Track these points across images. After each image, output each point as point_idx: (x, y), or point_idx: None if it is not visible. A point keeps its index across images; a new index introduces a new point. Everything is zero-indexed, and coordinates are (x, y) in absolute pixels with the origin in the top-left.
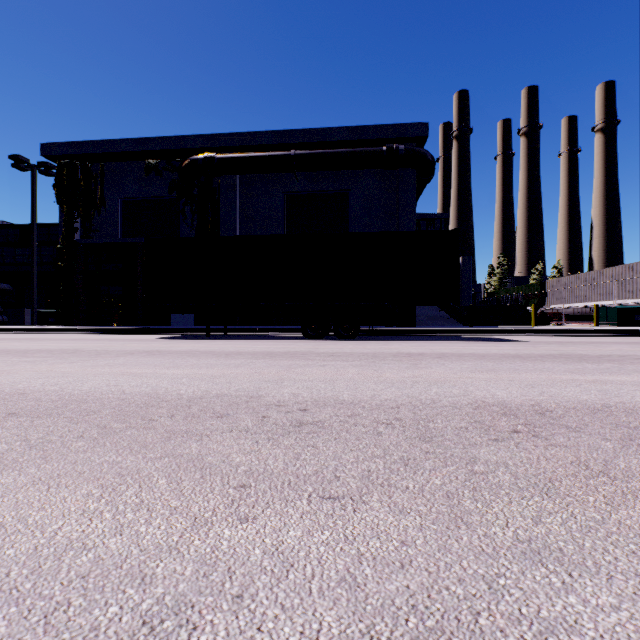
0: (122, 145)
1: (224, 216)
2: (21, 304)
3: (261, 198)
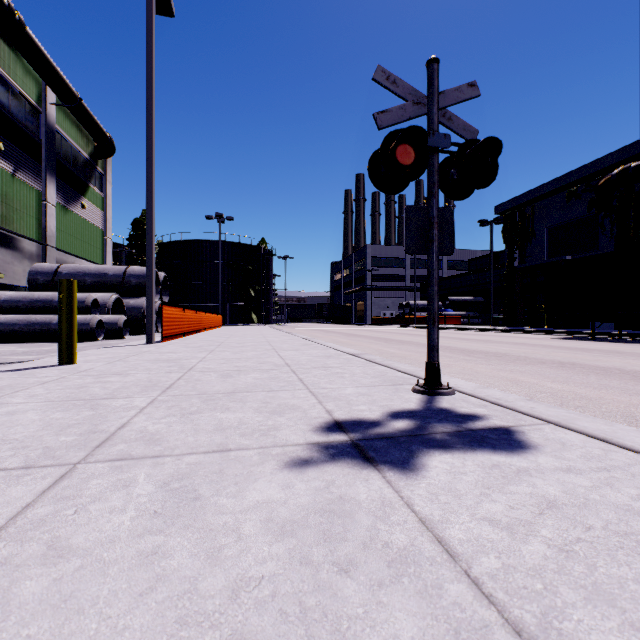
0: (545, 188)
1: None
2: (488, 311)
3: None
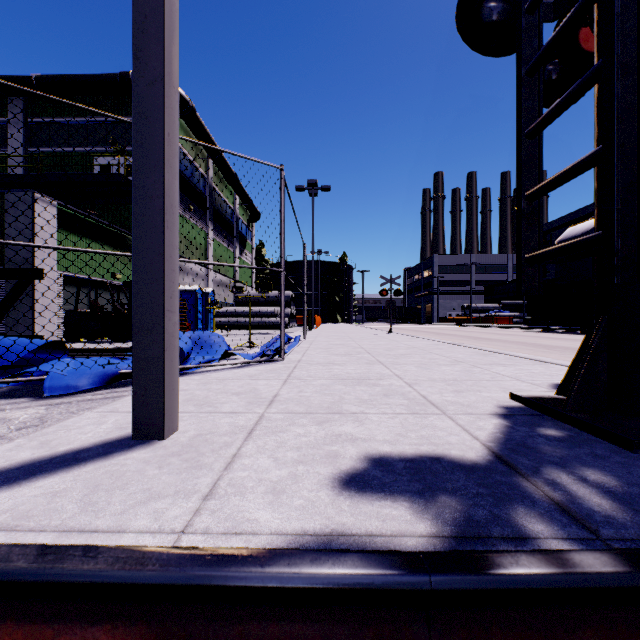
0: (554, 223)
1: None
2: None
3: None
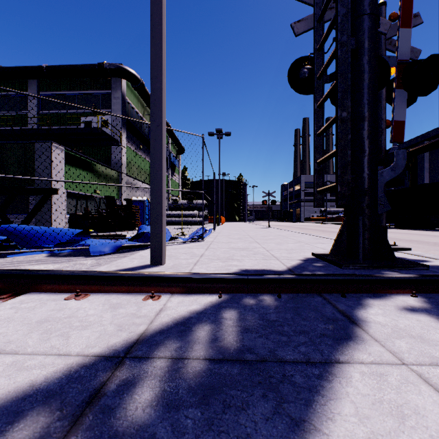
0: None
1: (418, 173)
2: None
3: (438, 159)
